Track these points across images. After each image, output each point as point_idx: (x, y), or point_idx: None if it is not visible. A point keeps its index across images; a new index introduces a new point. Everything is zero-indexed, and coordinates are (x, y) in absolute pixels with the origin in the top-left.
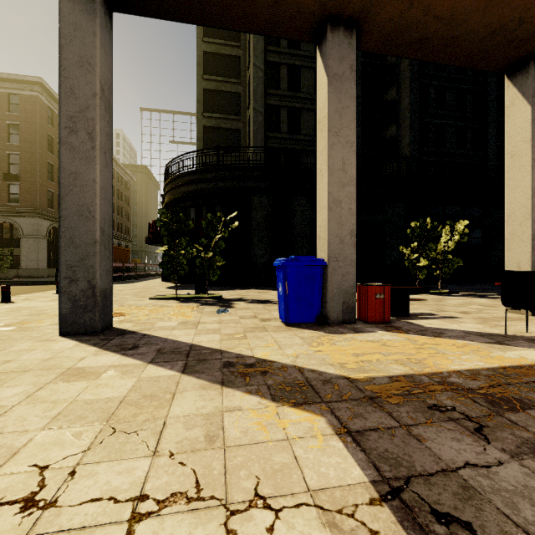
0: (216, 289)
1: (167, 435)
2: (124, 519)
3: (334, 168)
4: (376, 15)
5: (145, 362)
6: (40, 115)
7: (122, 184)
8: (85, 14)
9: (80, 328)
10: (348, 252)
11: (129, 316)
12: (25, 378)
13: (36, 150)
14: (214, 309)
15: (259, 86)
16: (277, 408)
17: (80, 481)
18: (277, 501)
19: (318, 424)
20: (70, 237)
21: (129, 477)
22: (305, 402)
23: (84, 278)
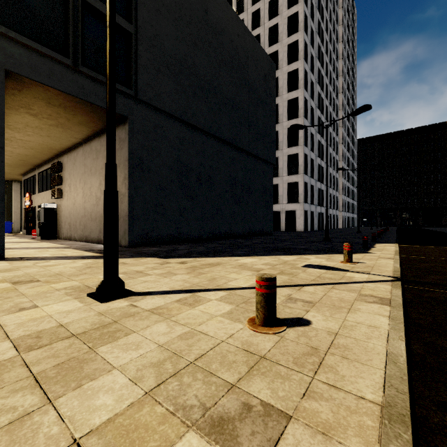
0: None
1: None
2: None
3: (15, 206)
4: None
5: None
6: None
7: None
8: None
9: None
10: (19, 221)
11: None
12: None
13: None
14: None
15: None
16: None
17: None
18: None
19: None
20: None
21: None
22: None
23: None
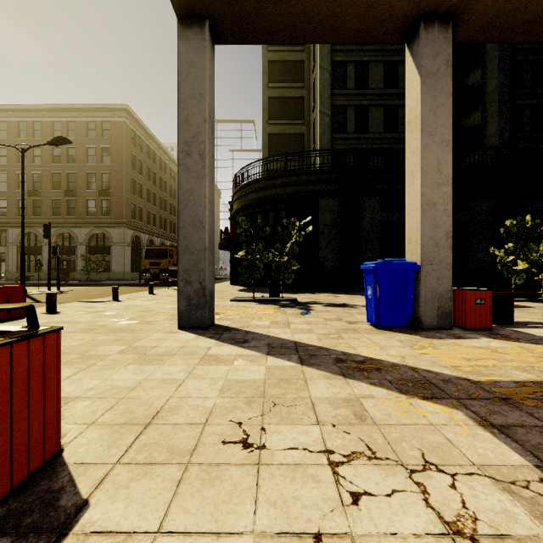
0: (286, 292)
1: (320, 411)
2: (325, 463)
3: (428, 169)
4: (477, 4)
5: (263, 354)
6: (126, 137)
7: None
8: (197, 52)
9: (194, 324)
10: (443, 254)
11: (222, 315)
12: (177, 360)
13: (123, 168)
14: (295, 311)
15: (325, 88)
16: (408, 399)
17: (273, 435)
18: (448, 468)
19: (456, 415)
20: (186, 245)
21: (309, 437)
22: (434, 397)
23: (197, 280)
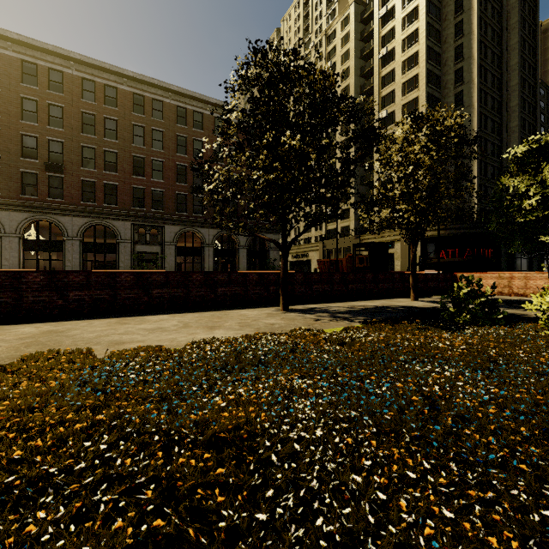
0: None
1: None
2: None
3: None
4: None
5: None
6: None
7: None
8: None
9: None
10: None
11: None
12: None
13: None
14: None
15: (478, 173)
16: None
17: None
18: None
19: None
20: None
21: None
22: None
23: None
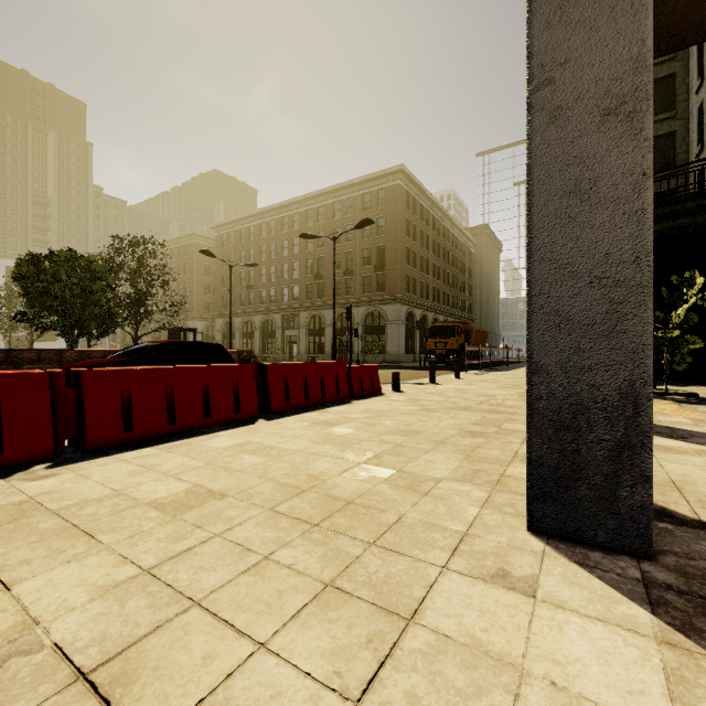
0: (656, 384)
1: None
2: None
3: None
4: None
5: None
6: (400, 202)
7: (464, 254)
8: None
9: None
10: None
11: None
12: None
13: (397, 237)
14: None
15: None
16: None
17: None
18: None
19: None
20: None
21: None
22: None
23: None
